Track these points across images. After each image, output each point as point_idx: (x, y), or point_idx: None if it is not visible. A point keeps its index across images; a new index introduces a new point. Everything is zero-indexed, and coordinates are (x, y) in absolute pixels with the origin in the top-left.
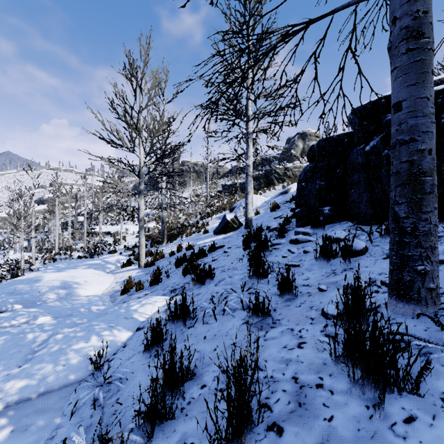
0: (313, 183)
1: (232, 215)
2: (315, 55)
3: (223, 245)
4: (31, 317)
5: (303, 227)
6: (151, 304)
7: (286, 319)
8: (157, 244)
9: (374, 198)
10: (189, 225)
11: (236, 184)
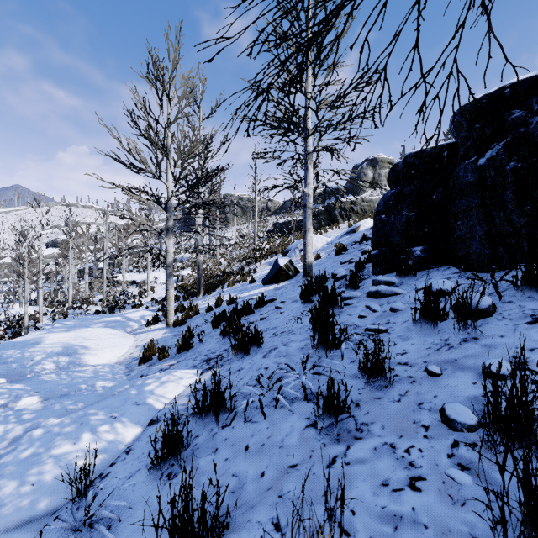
0: (398, 214)
1: (285, 259)
2: (419, 4)
3: (274, 298)
4: (12, 397)
5: (383, 275)
6: (174, 383)
7: (379, 424)
8: (192, 296)
9: (493, 232)
10: (231, 272)
11: (291, 222)
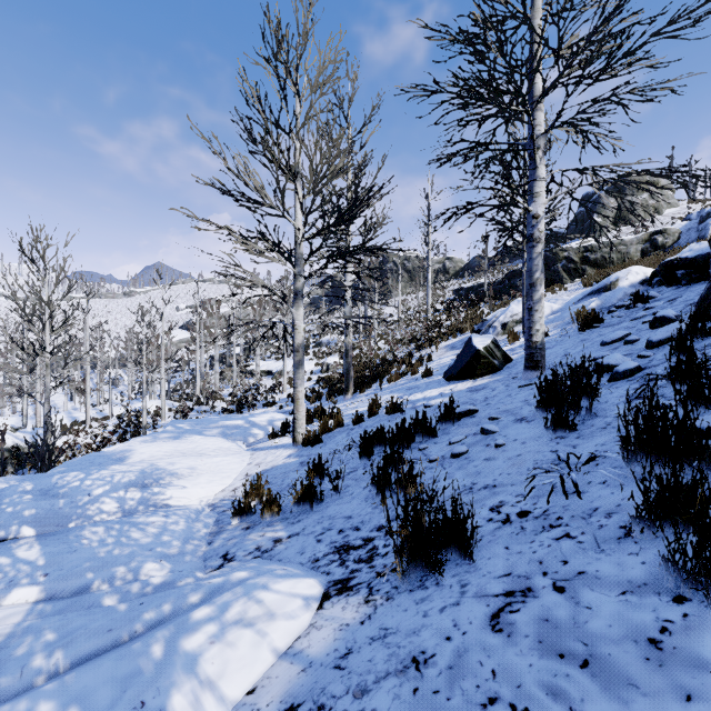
0: None
1: (485, 339)
2: None
3: (473, 408)
4: (2, 584)
5: None
6: (254, 631)
7: None
8: (339, 394)
9: None
10: (394, 360)
11: (482, 286)
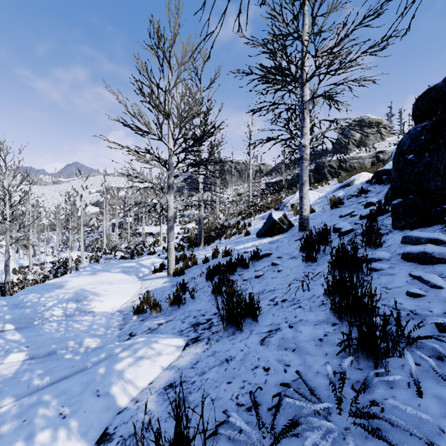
0: (439, 150)
1: (279, 213)
2: None
3: (269, 252)
4: (2, 352)
5: (413, 230)
6: (150, 360)
7: None
8: (195, 246)
9: None
10: (229, 225)
11: (282, 181)
